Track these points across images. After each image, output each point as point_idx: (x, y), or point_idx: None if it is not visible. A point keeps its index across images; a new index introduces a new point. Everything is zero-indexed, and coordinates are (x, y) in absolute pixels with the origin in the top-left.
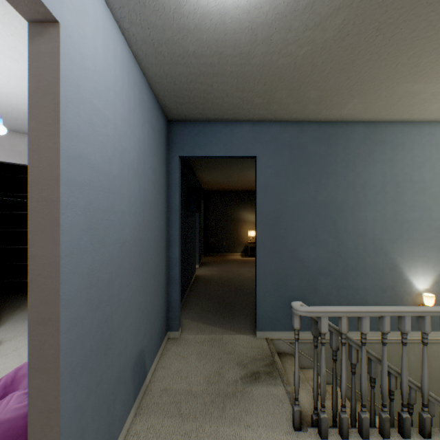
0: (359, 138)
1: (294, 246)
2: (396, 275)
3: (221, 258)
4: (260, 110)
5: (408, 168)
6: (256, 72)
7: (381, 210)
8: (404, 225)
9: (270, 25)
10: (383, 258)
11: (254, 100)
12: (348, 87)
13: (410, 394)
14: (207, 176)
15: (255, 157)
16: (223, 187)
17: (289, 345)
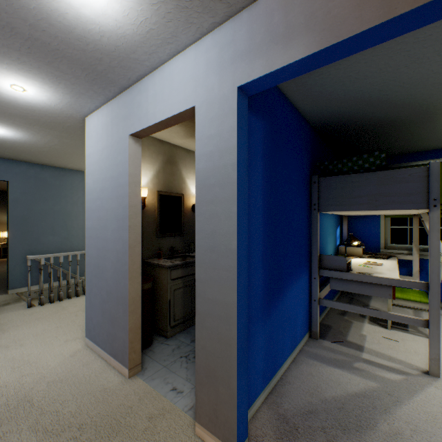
0: (80, 179)
1: (39, 236)
2: None
3: None
4: (12, 156)
5: None
6: (7, 148)
7: None
8: None
9: (14, 142)
10: None
11: (6, 153)
12: (65, 161)
13: (83, 284)
14: None
15: (8, 181)
16: None
17: (35, 293)
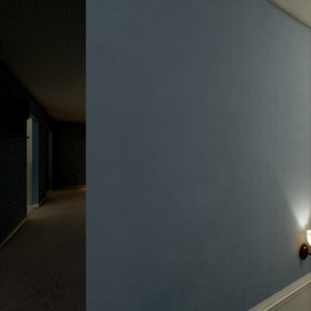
0: (254, 16)
1: (169, 186)
2: (285, 213)
3: (74, 190)
4: None
5: (294, 77)
6: None
7: (274, 127)
8: (291, 148)
9: None
10: (275, 192)
11: None
12: None
13: None
14: (46, 95)
15: None
16: (75, 118)
17: None
